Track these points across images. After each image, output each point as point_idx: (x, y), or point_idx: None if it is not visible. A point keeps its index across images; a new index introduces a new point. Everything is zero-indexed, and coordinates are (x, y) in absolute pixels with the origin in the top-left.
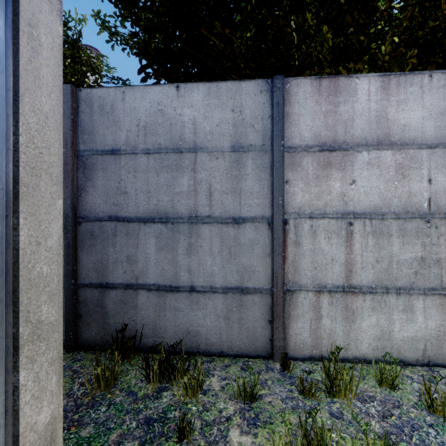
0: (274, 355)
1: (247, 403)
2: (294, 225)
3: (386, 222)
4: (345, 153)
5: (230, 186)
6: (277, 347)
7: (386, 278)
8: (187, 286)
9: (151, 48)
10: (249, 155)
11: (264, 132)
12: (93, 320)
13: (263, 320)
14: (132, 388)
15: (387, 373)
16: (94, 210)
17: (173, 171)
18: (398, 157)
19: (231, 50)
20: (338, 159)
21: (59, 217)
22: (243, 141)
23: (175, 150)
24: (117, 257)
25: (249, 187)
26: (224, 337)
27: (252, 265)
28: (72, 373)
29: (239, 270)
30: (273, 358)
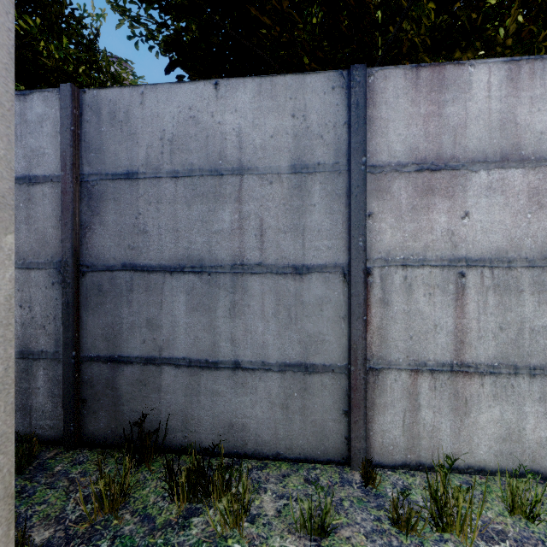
0: (351, 461)
1: (314, 539)
2: (380, 276)
3: (514, 272)
4: (455, 174)
5: (289, 221)
6: (355, 449)
7: (514, 353)
8: (229, 362)
9: (184, 41)
10: (316, 177)
11: (337, 146)
12: (101, 406)
13: (336, 411)
14: (149, 510)
15: (521, 495)
16: (102, 255)
17: (210, 202)
18: (532, 179)
19: (291, 35)
20: (443, 182)
21: (8, 263)
22: (308, 158)
23: (213, 172)
24: (133, 320)
25: (316, 222)
26: (280, 433)
27: (320, 333)
28: (69, 483)
29: (302, 340)
30: (350, 465)
